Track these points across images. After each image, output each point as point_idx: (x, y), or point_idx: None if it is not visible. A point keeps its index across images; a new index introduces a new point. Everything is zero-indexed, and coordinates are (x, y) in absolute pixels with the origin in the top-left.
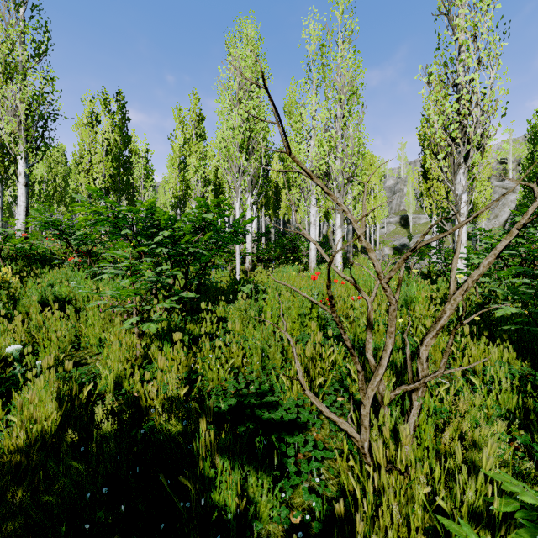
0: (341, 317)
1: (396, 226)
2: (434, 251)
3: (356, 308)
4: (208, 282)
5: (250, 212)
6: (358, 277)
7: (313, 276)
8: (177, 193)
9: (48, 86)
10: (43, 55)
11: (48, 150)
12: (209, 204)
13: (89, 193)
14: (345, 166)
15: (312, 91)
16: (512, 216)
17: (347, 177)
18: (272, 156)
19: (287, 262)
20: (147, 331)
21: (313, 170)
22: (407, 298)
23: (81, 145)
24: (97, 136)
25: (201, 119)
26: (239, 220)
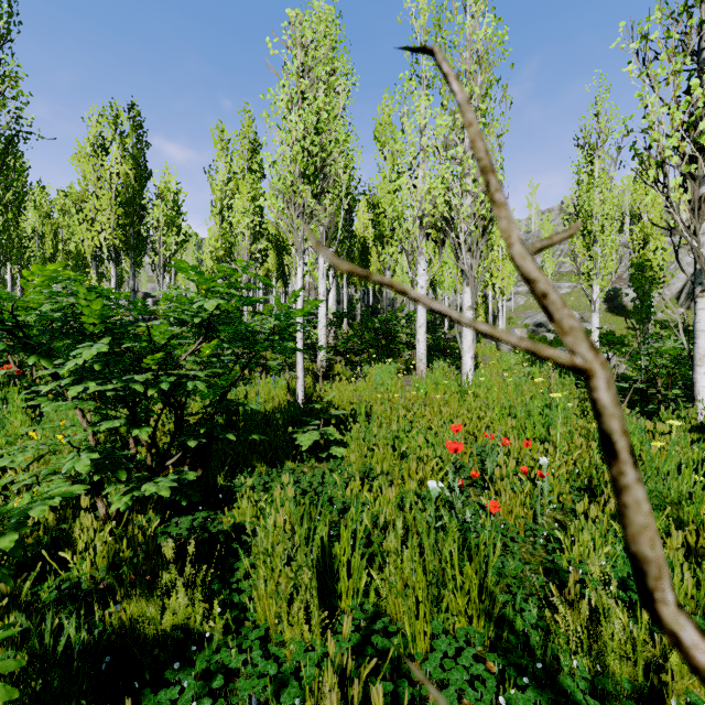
0: (548, 594)
1: (527, 298)
2: (595, 338)
3: (535, 495)
4: (244, 409)
5: (323, 281)
6: (513, 405)
7: (454, 447)
8: (218, 253)
9: (7, 85)
10: (3, 40)
11: (11, 186)
12: (270, 269)
13: (95, 253)
14: (481, 206)
15: (419, 93)
16: (689, 284)
17: (483, 226)
18: (358, 203)
19: (380, 355)
20: (18, 623)
21: (423, 216)
22: (662, 490)
23: (83, 184)
24: (103, 170)
25: (256, 148)
26: (289, 308)
